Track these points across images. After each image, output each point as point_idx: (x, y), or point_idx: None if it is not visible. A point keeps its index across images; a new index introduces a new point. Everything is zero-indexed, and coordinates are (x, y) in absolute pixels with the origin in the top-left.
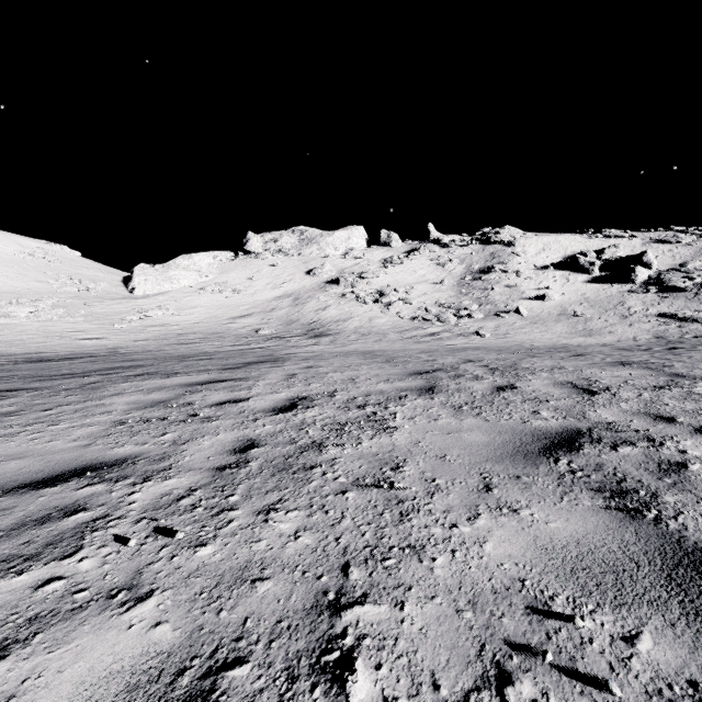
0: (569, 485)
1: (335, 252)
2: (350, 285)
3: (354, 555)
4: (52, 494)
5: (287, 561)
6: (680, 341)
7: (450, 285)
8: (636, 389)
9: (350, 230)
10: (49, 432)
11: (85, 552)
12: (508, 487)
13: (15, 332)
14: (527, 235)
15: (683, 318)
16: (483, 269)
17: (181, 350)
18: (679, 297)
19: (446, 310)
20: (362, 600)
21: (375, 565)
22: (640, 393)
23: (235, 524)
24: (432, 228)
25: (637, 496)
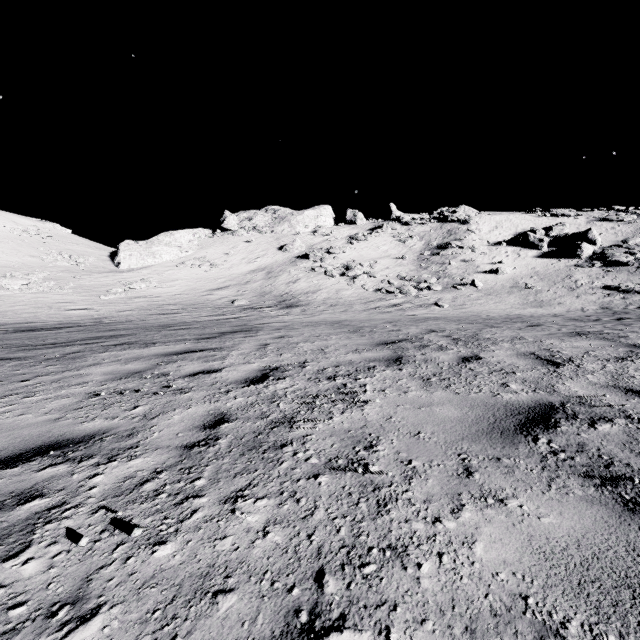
0: (554, 469)
1: (304, 230)
2: (319, 260)
3: (329, 559)
4: (10, 476)
5: (254, 565)
6: (625, 312)
7: (410, 260)
8: (599, 361)
9: (318, 210)
10: (22, 405)
11: (32, 551)
12: (489, 471)
13: (9, 303)
14: (480, 214)
15: (627, 290)
16: (440, 245)
17: (162, 320)
18: (622, 271)
19: (408, 283)
20: (340, 624)
21: (353, 573)
22: (603, 364)
23: (199, 516)
24: (394, 208)
25: (631, 483)
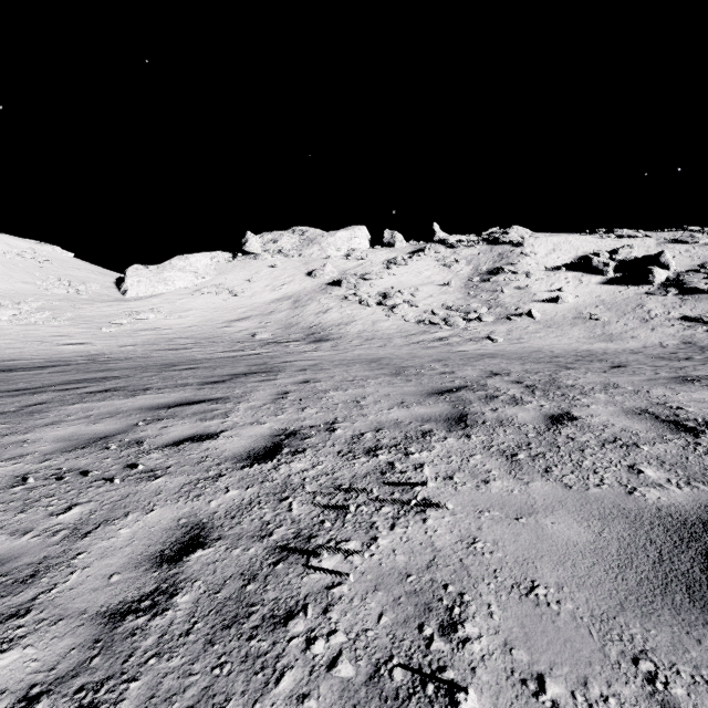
0: None
1: (336, 253)
2: (352, 287)
3: None
4: None
5: None
6: None
7: (457, 287)
8: None
9: (352, 230)
10: None
11: None
12: None
13: None
14: (535, 235)
15: None
16: (491, 270)
17: (168, 357)
18: (702, 300)
19: (454, 313)
20: None
21: None
22: None
23: None
24: (437, 228)
25: None
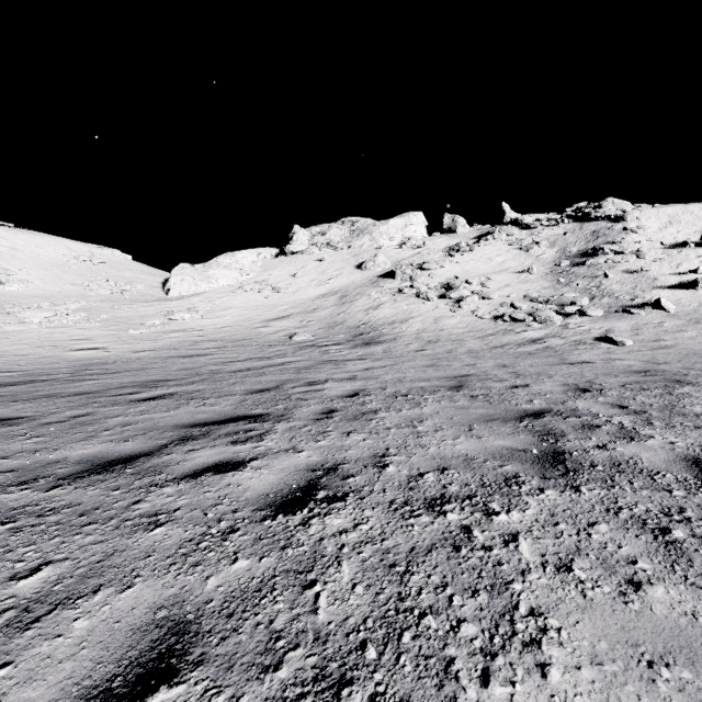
0: None
1: (389, 243)
2: (408, 278)
3: None
4: None
5: None
6: None
7: (540, 274)
8: None
9: (407, 217)
10: None
11: None
12: None
13: (10, 342)
14: (638, 207)
15: None
16: (584, 251)
17: (170, 368)
18: None
19: (543, 306)
20: None
21: None
22: None
23: None
24: (508, 208)
25: None
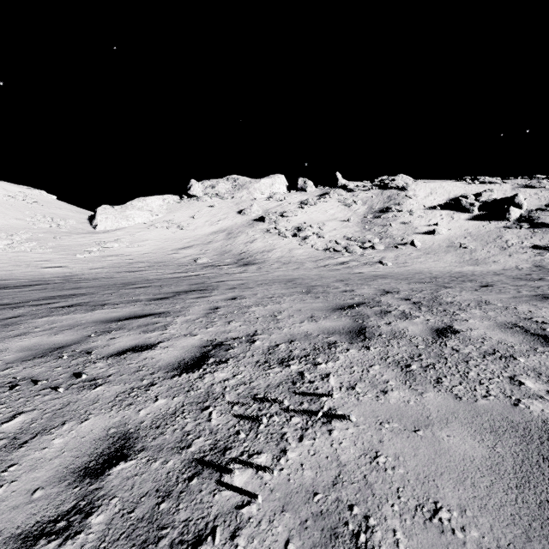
0: None
1: (261, 196)
2: (273, 222)
3: None
4: None
5: None
6: None
7: (355, 222)
8: None
9: (273, 178)
10: None
11: None
12: None
13: None
14: (416, 182)
15: None
16: (382, 209)
17: (127, 277)
18: (548, 232)
19: (353, 243)
20: None
21: None
22: None
23: None
24: (340, 176)
25: None
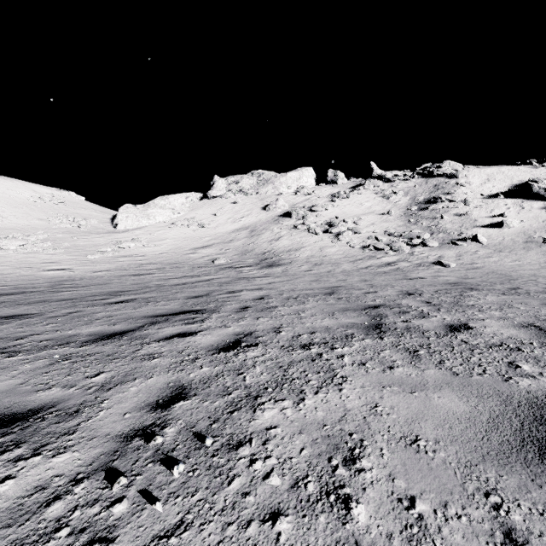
0: None
1: (287, 190)
2: (301, 218)
3: None
4: None
5: None
6: None
7: (397, 215)
8: None
9: (301, 171)
10: None
11: None
12: None
13: None
14: (467, 168)
15: None
16: (428, 199)
17: (125, 283)
18: None
19: (397, 239)
20: None
21: None
22: None
23: None
24: (375, 166)
25: None
